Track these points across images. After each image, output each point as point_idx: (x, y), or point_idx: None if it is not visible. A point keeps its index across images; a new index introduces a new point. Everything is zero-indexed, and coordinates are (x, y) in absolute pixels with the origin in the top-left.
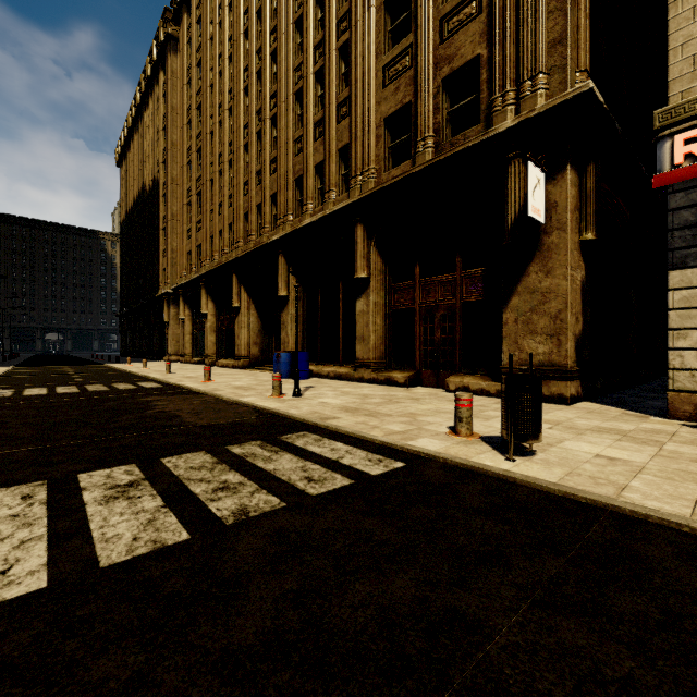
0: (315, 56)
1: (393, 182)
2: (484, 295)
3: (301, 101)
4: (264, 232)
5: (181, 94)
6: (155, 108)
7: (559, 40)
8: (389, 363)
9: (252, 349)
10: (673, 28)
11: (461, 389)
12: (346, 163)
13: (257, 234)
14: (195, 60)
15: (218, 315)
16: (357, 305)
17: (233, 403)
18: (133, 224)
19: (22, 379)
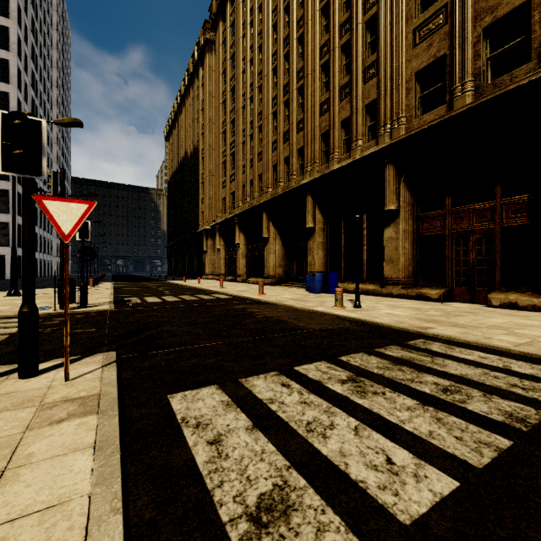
0: (341, 32)
1: (430, 125)
2: (529, 219)
3: (326, 71)
4: (291, 178)
5: (217, 81)
6: (195, 95)
7: None
8: (416, 281)
9: (277, 270)
10: None
11: (506, 305)
12: (372, 116)
13: (284, 181)
14: (229, 54)
15: (247, 244)
16: (385, 233)
17: (311, 312)
18: (178, 181)
19: (130, 291)
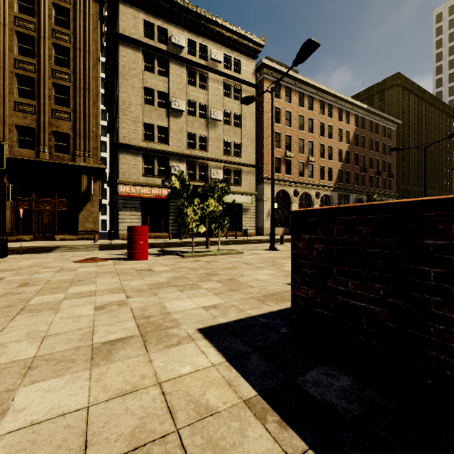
0: None
1: (30, 159)
2: (68, 209)
3: None
4: None
5: None
6: None
7: (96, 148)
8: (13, 232)
9: None
10: (120, 164)
11: (62, 239)
12: None
13: None
14: None
15: None
16: None
17: None
18: None
19: None
